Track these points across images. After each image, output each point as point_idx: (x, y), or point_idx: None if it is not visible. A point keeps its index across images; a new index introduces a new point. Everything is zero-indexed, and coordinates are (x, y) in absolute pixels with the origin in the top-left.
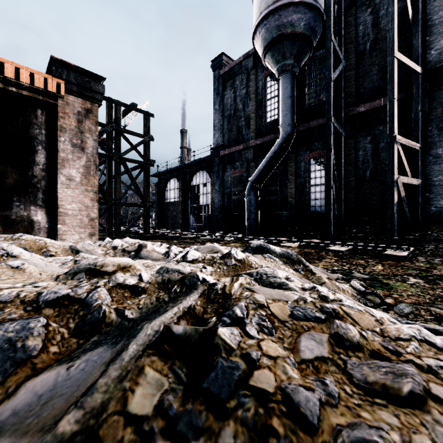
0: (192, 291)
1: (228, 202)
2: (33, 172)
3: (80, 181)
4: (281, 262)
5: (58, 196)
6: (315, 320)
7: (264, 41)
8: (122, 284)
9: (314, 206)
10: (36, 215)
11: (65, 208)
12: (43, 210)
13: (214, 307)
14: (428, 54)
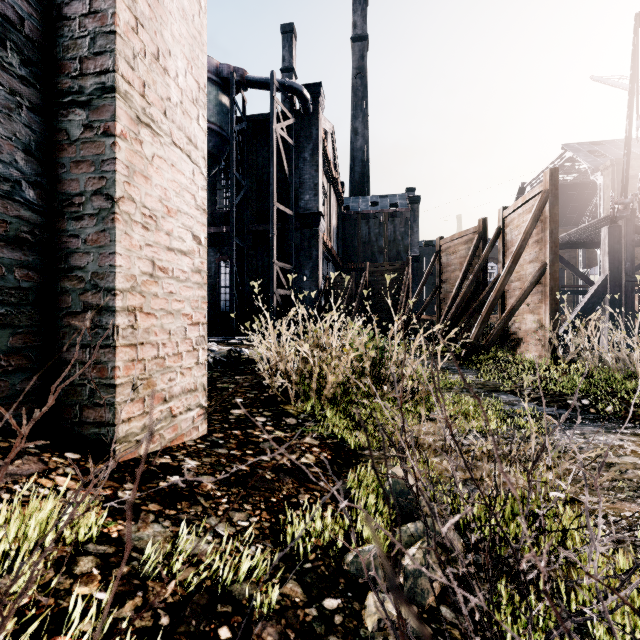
0: None
1: None
2: None
3: None
4: None
5: None
6: None
7: None
8: None
9: (224, 307)
10: None
11: None
12: None
13: None
14: (301, 202)
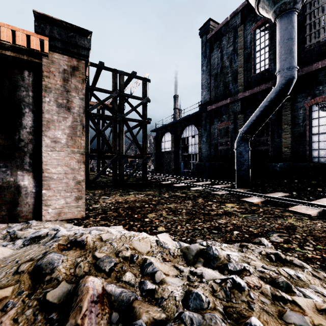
0: None
1: (215, 152)
2: (20, 136)
3: (66, 142)
4: None
5: (42, 160)
6: None
7: None
8: None
9: (317, 157)
10: (23, 180)
11: (50, 171)
12: (31, 174)
13: None
14: None
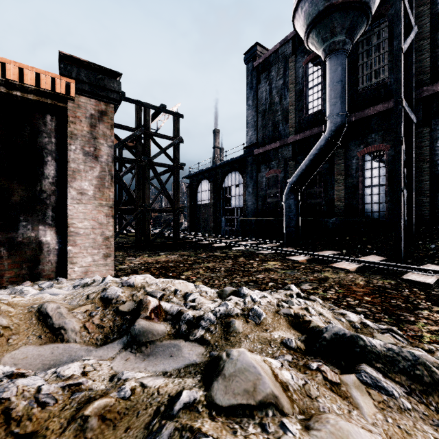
0: None
1: (263, 205)
2: (42, 187)
3: (93, 194)
4: (407, 402)
5: (68, 214)
6: None
7: (307, 18)
8: None
9: (370, 212)
10: (45, 235)
11: (76, 226)
12: (53, 230)
13: None
14: None
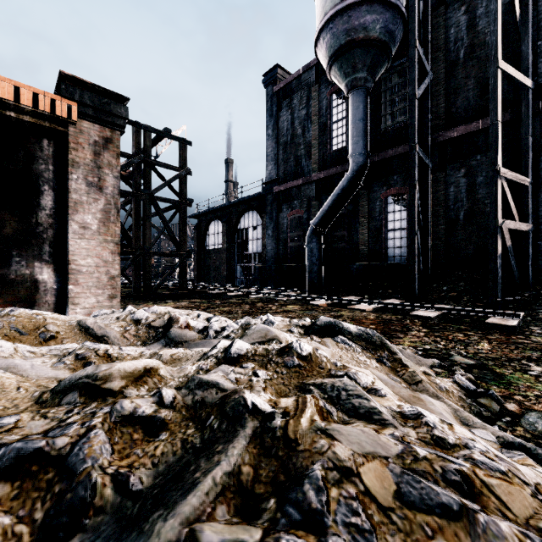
0: (236, 429)
1: (284, 250)
2: (38, 219)
3: (97, 229)
4: (359, 349)
5: (69, 249)
6: (443, 514)
7: (329, 50)
8: (130, 418)
9: (392, 256)
10: (41, 273)
11: (78, 263)
12: (51, 267)
13: (271, 468)
14: (541, 63)
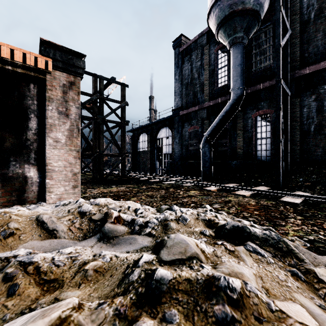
0: None
1: (186, 152)
2: (27, 136)
3: (65, 142)
4: (271, 259)
5: (46, 156)
6: None
7: (217, 19)
8: None
9: (260, 156)
10: (29, 172)
11: (52, 165)
12: (35, 167)
13: None
14: None
